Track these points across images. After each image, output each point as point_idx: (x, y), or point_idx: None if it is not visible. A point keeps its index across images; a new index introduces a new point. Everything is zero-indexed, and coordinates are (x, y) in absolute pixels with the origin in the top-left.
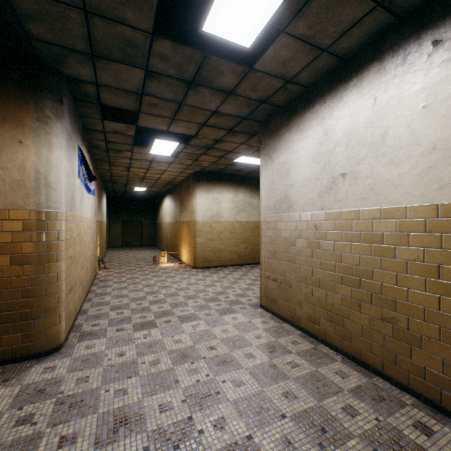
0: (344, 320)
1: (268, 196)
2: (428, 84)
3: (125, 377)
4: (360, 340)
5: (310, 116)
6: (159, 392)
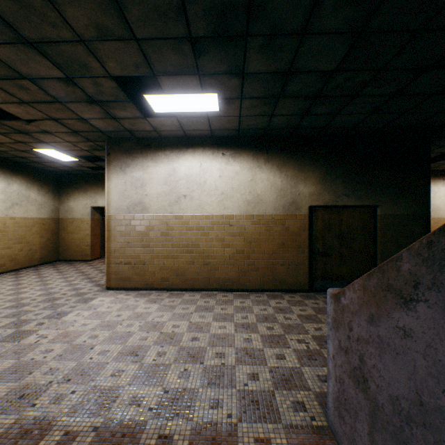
0: (185, 272)
1: (121, 199)
2: (221, 168)
3: (88, 350)
4: (194, 278)
5: (163, 155)
6: (129, 339)
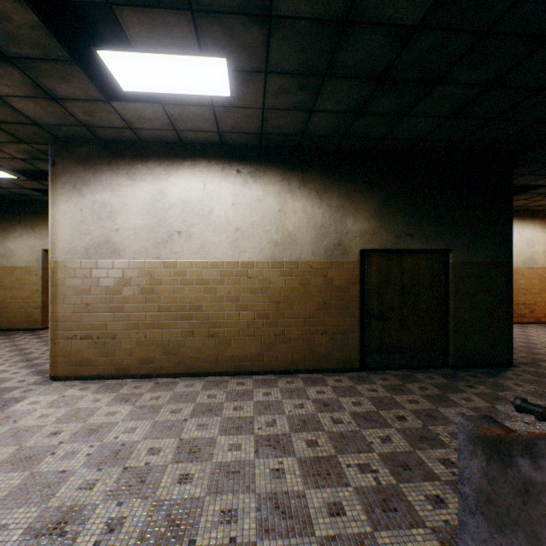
0: (180, 349)
1: (74, 236)
2: (235, 192)
3: None
4: (194, 357)
5: (144, 169)
6: (58, 489)
